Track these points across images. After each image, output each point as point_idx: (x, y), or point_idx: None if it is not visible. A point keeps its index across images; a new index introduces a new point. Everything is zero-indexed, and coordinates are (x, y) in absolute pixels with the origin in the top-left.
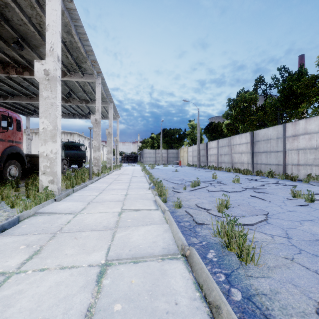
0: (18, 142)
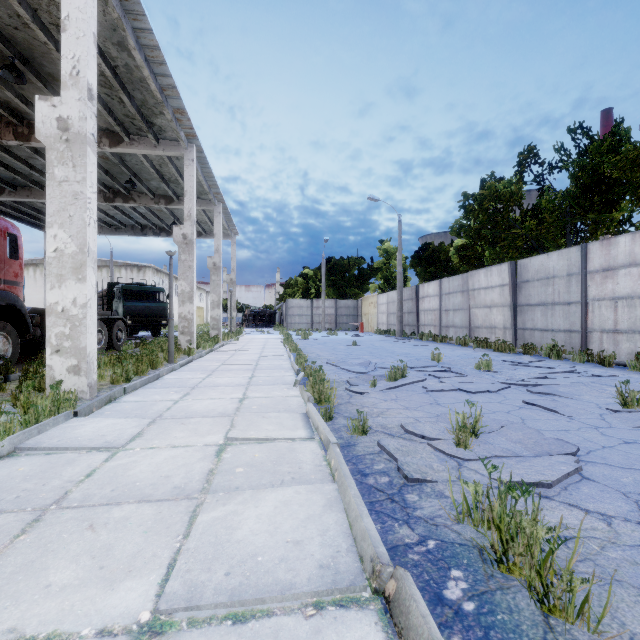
0: (11, 282)
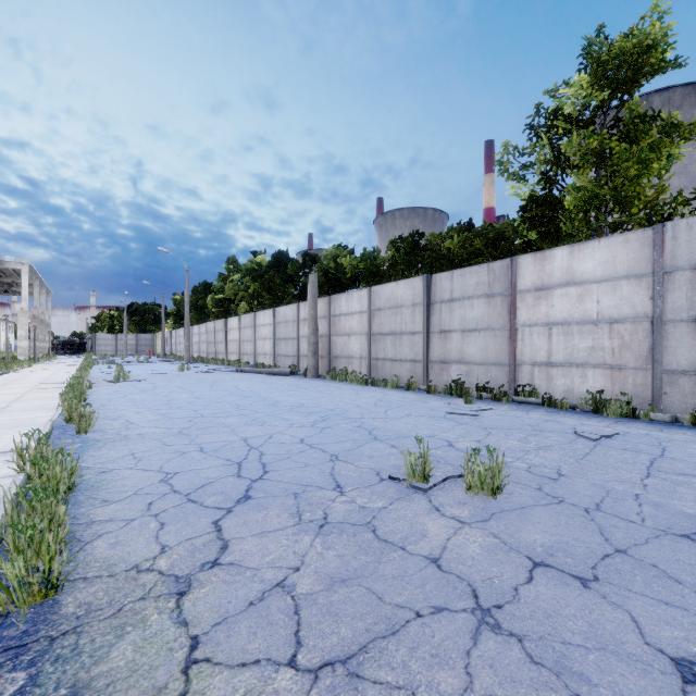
0: None
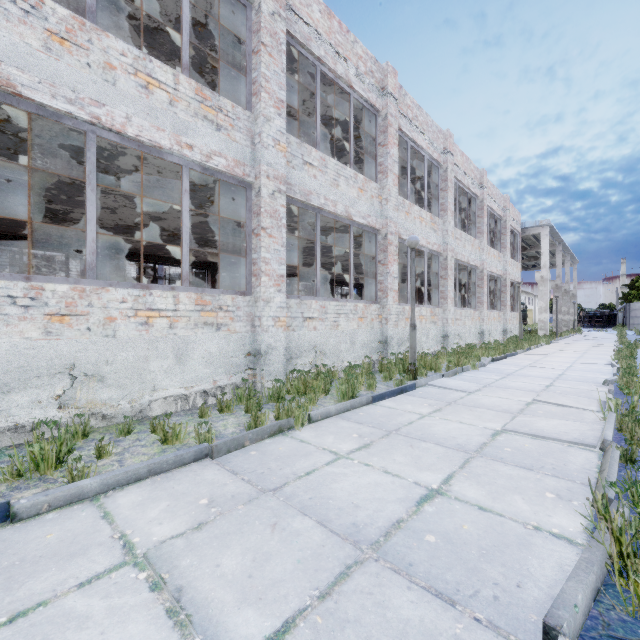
0: None
